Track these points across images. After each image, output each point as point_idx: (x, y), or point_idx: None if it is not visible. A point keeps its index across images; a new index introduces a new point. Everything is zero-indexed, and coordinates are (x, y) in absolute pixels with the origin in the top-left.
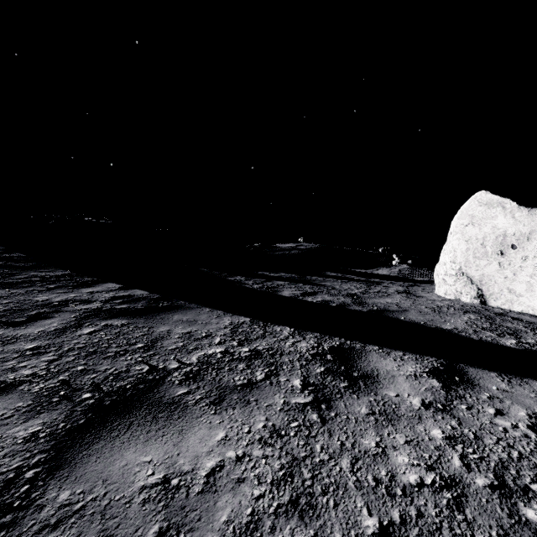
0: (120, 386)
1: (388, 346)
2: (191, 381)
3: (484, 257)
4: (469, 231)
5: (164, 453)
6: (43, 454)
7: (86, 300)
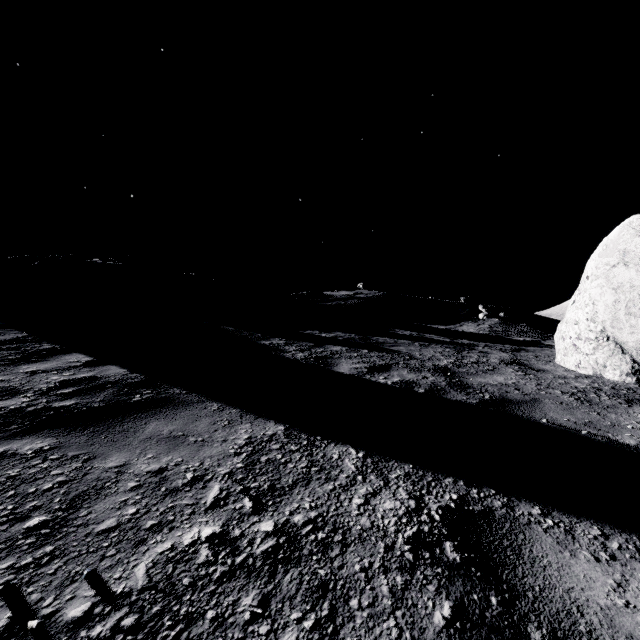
0: None
1: (557, 506)
2: None
3: None
4: (619, 274)
5: None
6: None
7: (12, 390)
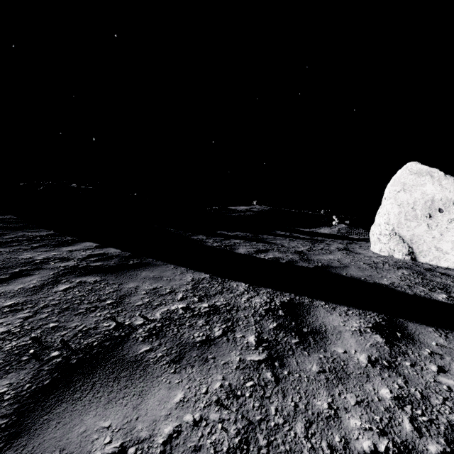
0: (87, 343)
1: (333, 302)
2: (154, 338)
3: (414, 219)
4: (401, 196)
5: (123, 417)
6: (4, 419)
7: (65, 258)
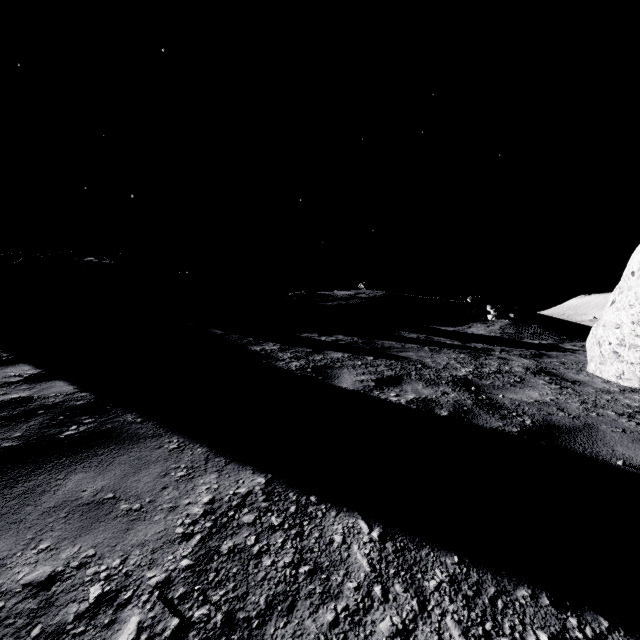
0: None
1: None
2: None
3: None
4: None
5: None
6: None
7: None
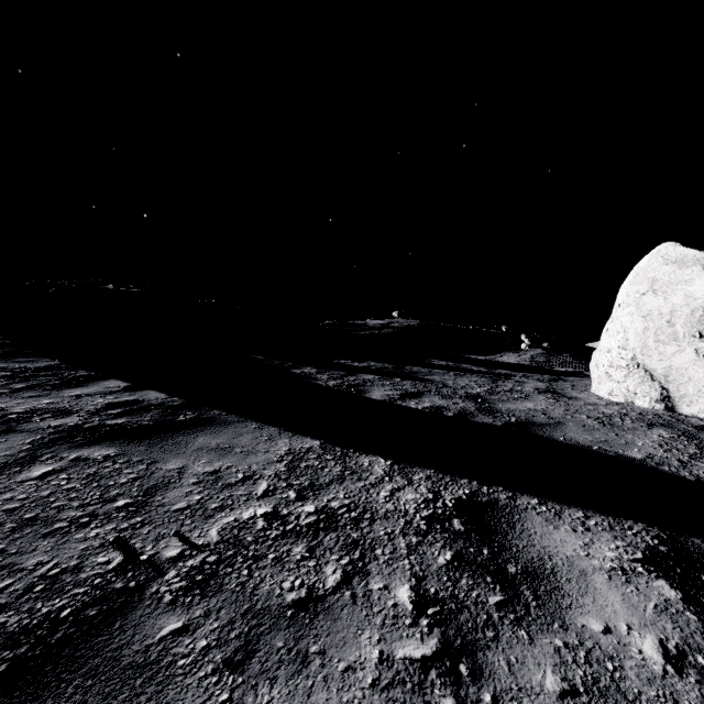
0: (48, 612)
1: (553, 498)
2: (197, 594)
3: (672, 340)
4: (648, 302)
5: None
6: None
7: (64, 410)
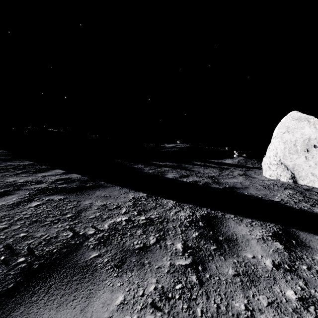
0: (48, 250)
1: (240, 215)
2: (102, 245)
3: (296, 153)
4: (286, 136)
5: None
6: None
7: (39, 181)
